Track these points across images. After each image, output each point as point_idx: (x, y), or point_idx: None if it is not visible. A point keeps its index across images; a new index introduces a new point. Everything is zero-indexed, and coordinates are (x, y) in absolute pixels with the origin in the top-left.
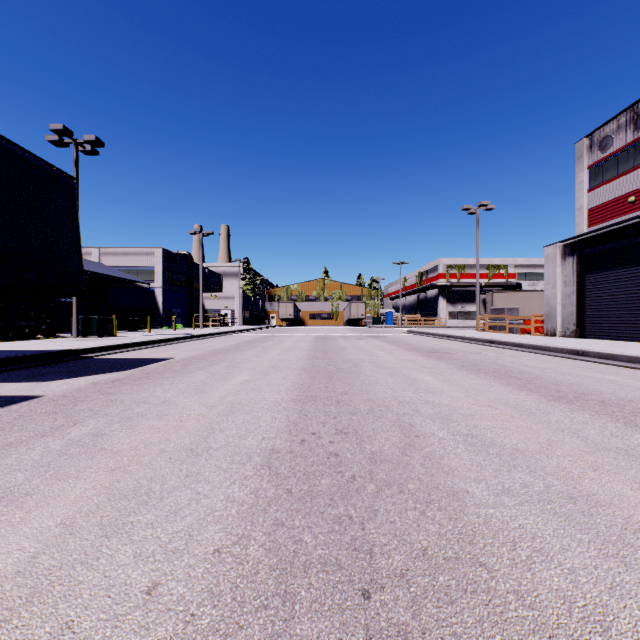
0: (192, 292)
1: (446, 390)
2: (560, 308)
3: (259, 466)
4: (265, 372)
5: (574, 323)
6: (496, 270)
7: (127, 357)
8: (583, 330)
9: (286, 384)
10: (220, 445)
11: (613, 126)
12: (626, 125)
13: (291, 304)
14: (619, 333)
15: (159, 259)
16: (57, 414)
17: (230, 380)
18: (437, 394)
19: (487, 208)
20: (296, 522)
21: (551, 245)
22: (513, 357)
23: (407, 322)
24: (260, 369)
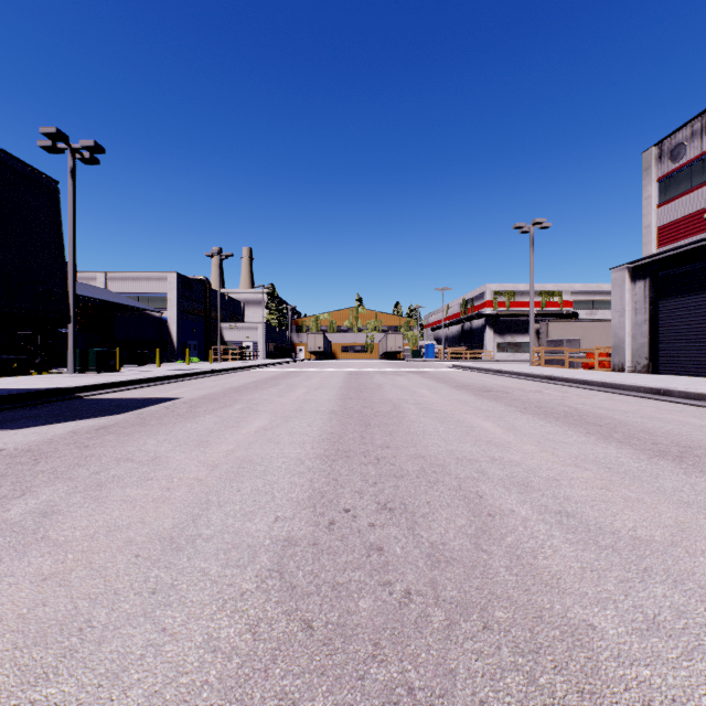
0: (210, 322)
1: (513, 441)
2: (629, 339)
3: (265, 571)
4: (287, 416)
5: (646, 357)
6: (550, 297)
7: (125, 397)
8: (656, 365)
9: (312, 433)
10: (214, 531)
11: (686, 133)
12: (702, 131)
13: (321, 335)
14: (700, 368)
15: (172, 285)
16: (6, 478)
17: (243, 427)
18: (503, 447)
19: (542, 226)
20: (317, 703)
21: (618, 267)
22: (582, 397)
23: (450, 355)
24: (281, 412)
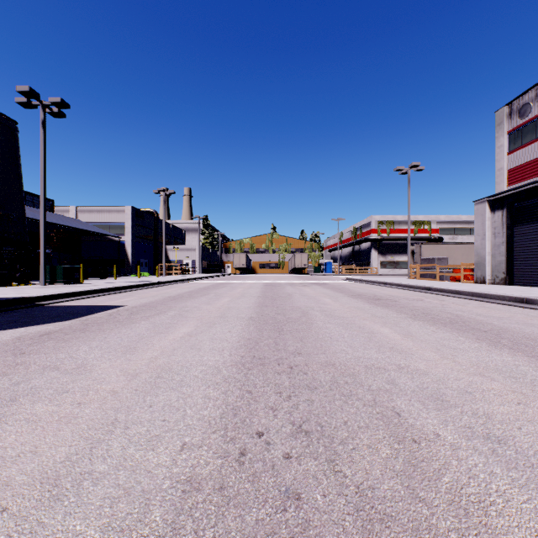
0: (158, 245)
1: (413, 348)
2: (489, 258)
3: None
4: (211, 323)
5: (503, 271)
6: (421, 226)
7: (79, 305)
8: (512, 278)
9: (231, 339)
10: (108, 466)
11: (532, 95)
12: None
13: (244, 255)
14: None
15: (128, 216)
16: None
17: (171, 333)
18: (406, 354)
19: (417, 169)
20: None
21: (481, 200)
22: (458, 305)
23: (344, 271)
24: (207, 319)
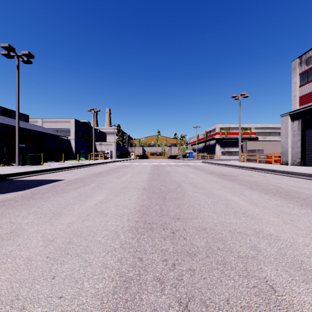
0: (90, 141)
1: (260, 213)
2: (290, 149)
3: None
4: (117, 192)
5: (299, 157)
6: (245, 130)
7: (35, 179)
8: (305, 161)
9: (129, 206)
10: None
11: None
12: None
13: (141, 148)
14: None
15: (73, 124)
16: None
17: (88, 201)
18: (257, 219)
19: (245, 96)
20: None
21: (285, 114)
22: (276, 179)
23: (200, 157)
24: (115, 189)
